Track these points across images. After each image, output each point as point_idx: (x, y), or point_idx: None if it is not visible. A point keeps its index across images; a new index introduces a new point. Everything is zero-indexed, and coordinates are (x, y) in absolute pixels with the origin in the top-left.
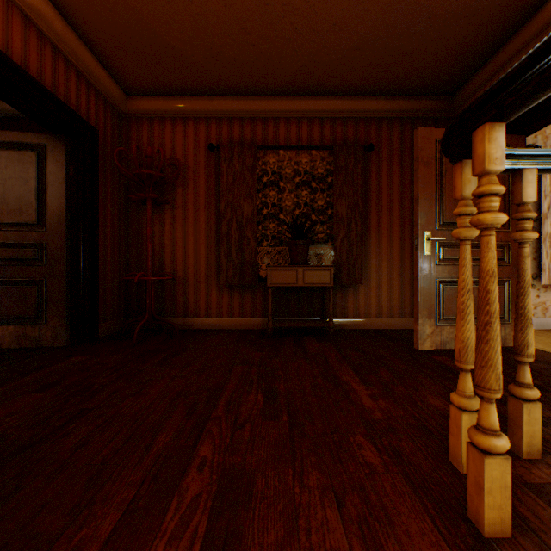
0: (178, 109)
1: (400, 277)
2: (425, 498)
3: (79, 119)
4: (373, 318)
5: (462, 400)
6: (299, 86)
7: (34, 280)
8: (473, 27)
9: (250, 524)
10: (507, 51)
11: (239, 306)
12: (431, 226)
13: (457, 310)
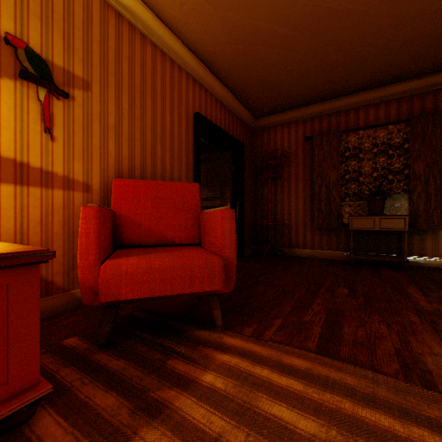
0: (284, 119)
1: None
2: (441, 334)
3: (237, 142)
4: None
5: None
6: (375, 82)
7: None
8: None
9: (343, 320)
10: None
11: (326, 243)
12: None
13: None
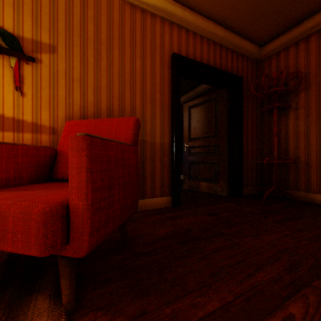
0: (299, 33)
1: None
2: None
3: (231, 76)
4: None
5: None
6: None
7: (213, 162)
8: None
9: None
10: None
11: None
12: None
13: None
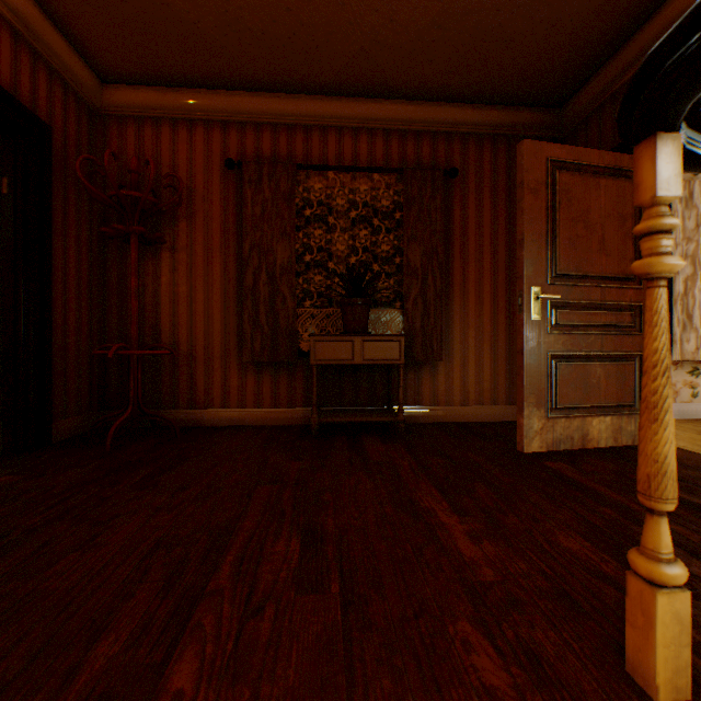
0: (181, 107)
1: (493, 351)
2: None
3: (16, 104)
4: (456, 408)
5: (657, 569)
6: (355, 81)
7: None
8: (597, 2)
9: None
10: (639, 42)
11: (271, 393)
12: (541, 279)
13: (643, 404)
